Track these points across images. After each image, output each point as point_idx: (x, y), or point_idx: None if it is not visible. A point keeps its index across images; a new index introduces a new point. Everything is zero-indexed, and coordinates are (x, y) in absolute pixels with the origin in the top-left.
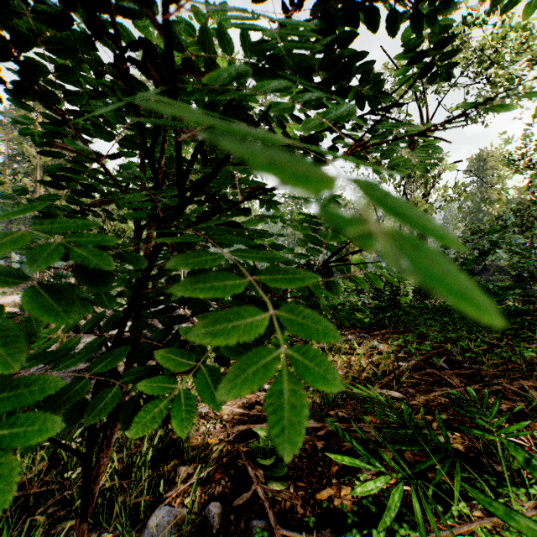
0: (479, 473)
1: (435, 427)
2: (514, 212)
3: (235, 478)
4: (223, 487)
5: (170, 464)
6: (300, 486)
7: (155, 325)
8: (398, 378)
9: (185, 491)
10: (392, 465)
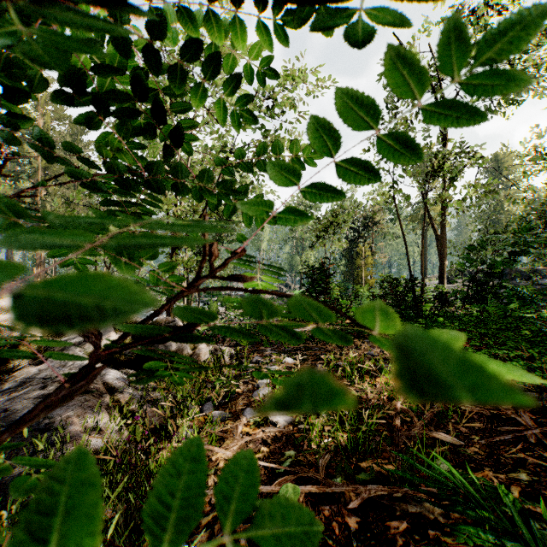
0: None
1: (516, 496)
2: (537, 213)
3: None
4: None
5: None
6: None
7: None
8: (446, 413)
9: None
10: None
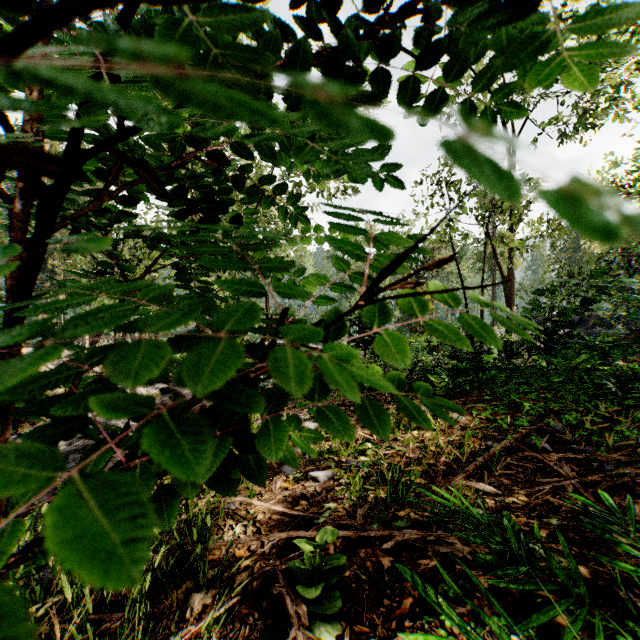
0: (616, 614)
1: (543, 537)
2: (620, 252)
3: (268, 614)
4: (251, 627)
5: (182, 588)
6: (359, 630)
7: (178, 392)
8: (489, 465)
9: (197, 632)
10: (505, 633)
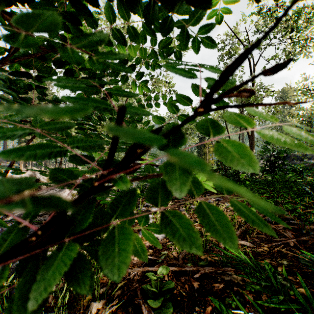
0: None
1: (280, 271)
2: (306, 123)
3: None
4: None
5: (86, 298)
6: None
7: None
8: (247, 231)
9: None
10: None
